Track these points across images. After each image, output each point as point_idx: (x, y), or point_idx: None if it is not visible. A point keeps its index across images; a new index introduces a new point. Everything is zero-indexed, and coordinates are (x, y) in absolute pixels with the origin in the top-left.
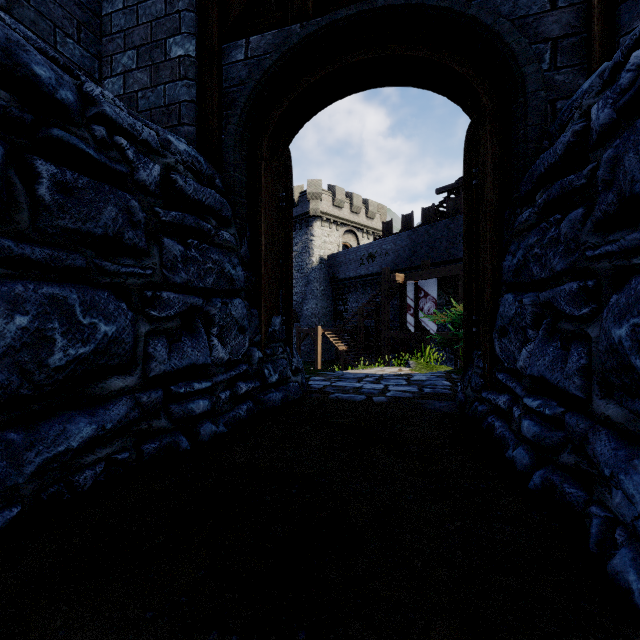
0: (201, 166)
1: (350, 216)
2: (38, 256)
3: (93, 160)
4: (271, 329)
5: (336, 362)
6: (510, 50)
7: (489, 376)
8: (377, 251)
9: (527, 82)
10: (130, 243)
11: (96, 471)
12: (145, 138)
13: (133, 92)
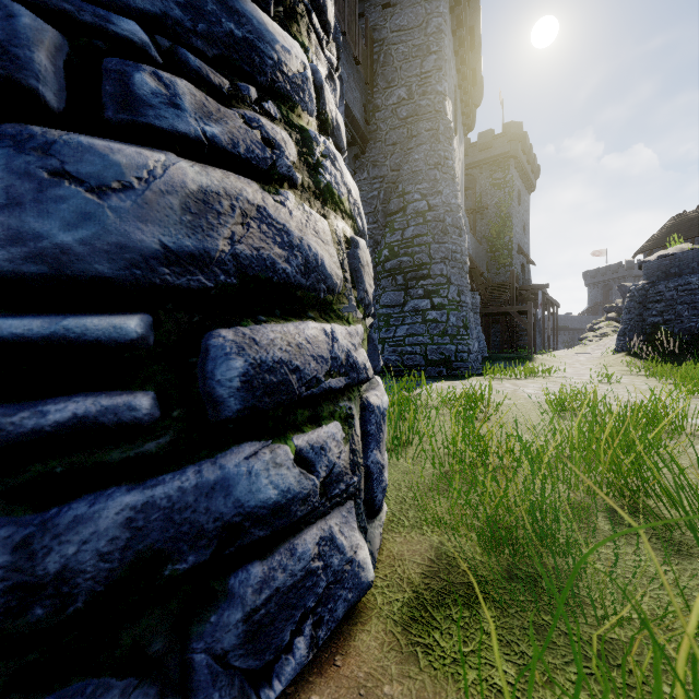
0: None
1: None
2: None
3: None
4: None
5: None
6: None
7: None
8: None
9: None
10: None
11: None
12: None
13: None
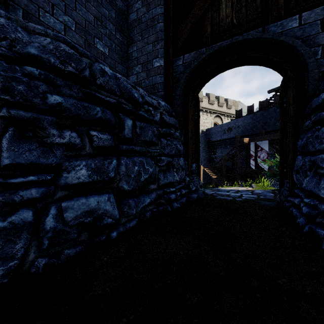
0: (169, 109)
1: (217, 108)
2: (138, 149)
3: (146, 118)
4: (192, 169)
5: (210, 184)
6: (300, 53)
7: (291, 190)
8: (233, 126)
9: (308, 66)
10: (154, 142)
11: (149, 213)
12: (155, 105)
13: (140, 80)
